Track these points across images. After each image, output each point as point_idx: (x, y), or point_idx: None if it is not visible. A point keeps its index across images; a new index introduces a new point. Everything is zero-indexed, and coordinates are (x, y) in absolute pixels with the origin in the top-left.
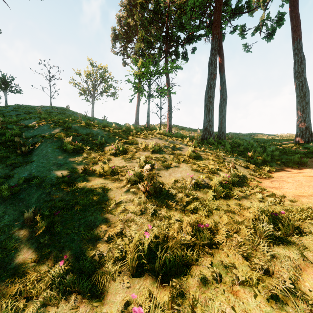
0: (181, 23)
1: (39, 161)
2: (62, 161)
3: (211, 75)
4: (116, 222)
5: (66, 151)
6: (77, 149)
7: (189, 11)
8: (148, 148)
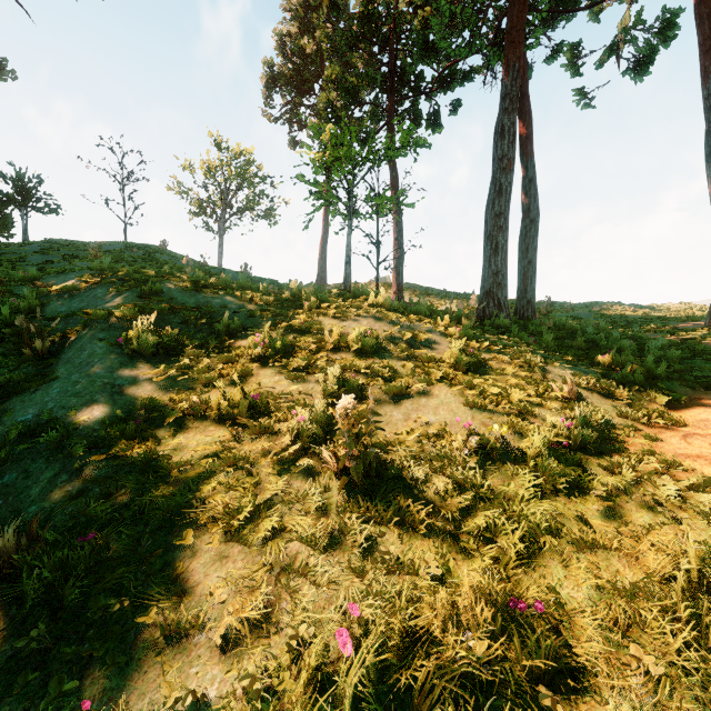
0: (426, 41)
1: (70, 379)
2: (128, 378)
3: (502, 162)
4: (252, 572)
5: (140, 353)
6: (167, 348)
7: (448, 6)
8: (349, 345)
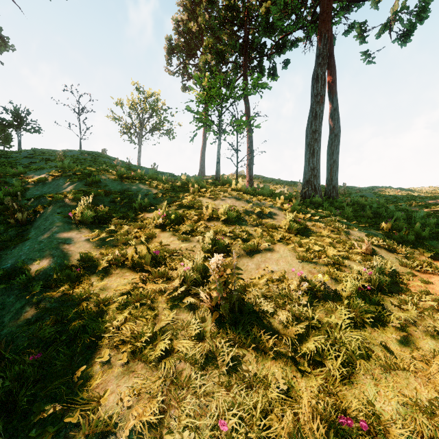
0: (267, 22)
1: (36, 240)
2: (74, 239)
3: (317, 97)
4: (150, 385)
5: (83, 222)
6: (101, 218)
7: None
8: (219, 216)
